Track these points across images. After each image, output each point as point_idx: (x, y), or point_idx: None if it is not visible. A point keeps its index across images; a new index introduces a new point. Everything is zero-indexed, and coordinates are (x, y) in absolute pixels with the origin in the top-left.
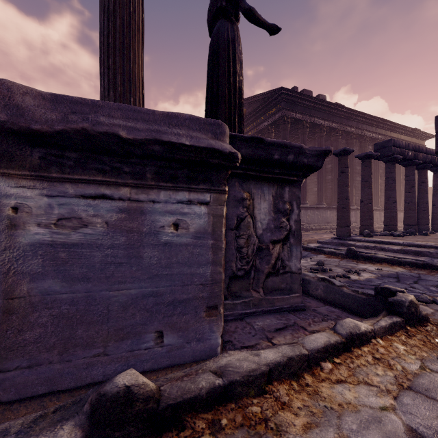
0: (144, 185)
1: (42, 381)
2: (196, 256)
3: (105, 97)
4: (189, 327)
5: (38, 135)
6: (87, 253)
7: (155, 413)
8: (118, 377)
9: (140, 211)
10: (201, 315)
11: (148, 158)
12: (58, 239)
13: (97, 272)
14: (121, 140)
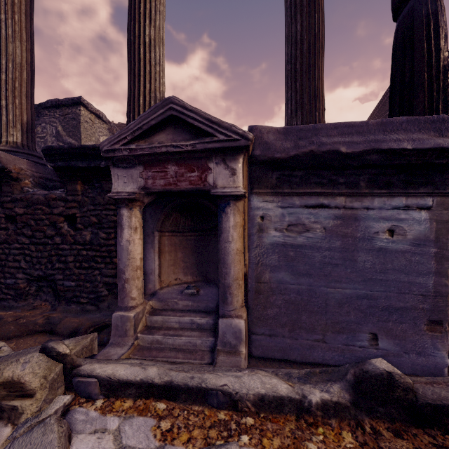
0: (358, 193)
1: (277, 349)
2: (415, 264)
3: (292, 118)
4: (407, 337)
5: (278, 162)
6: (309, 253)
7: (414, 405)
8: (372, 361)
9: (354, 218)
10: (421, 328)
11: (364, 168)
12: (288, 241)
13: (317, 270)
14: (341, 155)
